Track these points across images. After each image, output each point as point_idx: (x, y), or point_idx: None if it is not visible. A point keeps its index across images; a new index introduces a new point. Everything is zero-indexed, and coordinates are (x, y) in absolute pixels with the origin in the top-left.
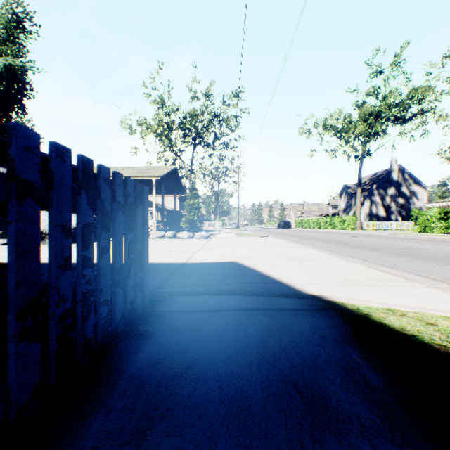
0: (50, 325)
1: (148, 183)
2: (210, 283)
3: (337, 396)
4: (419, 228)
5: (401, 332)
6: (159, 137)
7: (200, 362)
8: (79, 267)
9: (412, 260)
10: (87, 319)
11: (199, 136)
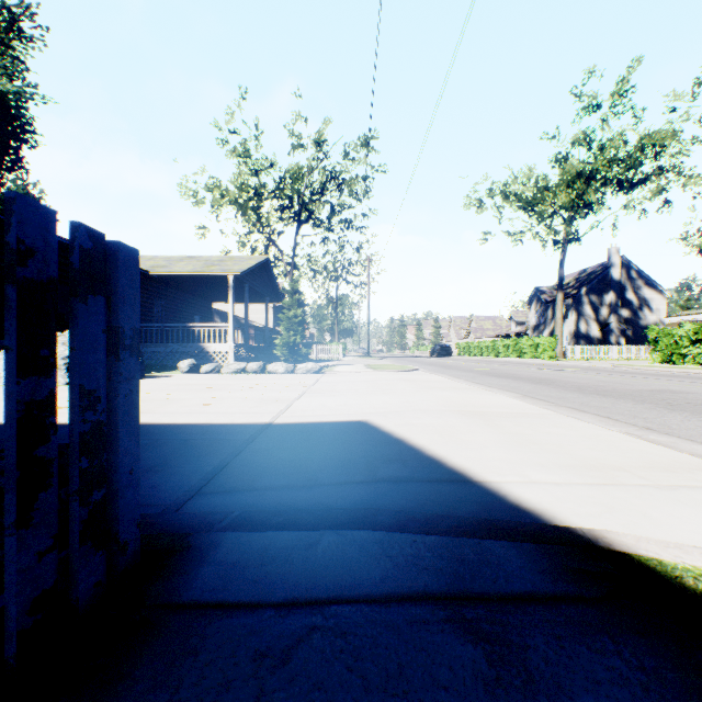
0: None
1: (221, 284)
2: (312, 480)
3: None
4: (661, 357)
5: None
6: (241, 210)
7: None
8: None
9: (695, 417)
10: None
11: (305, 209)
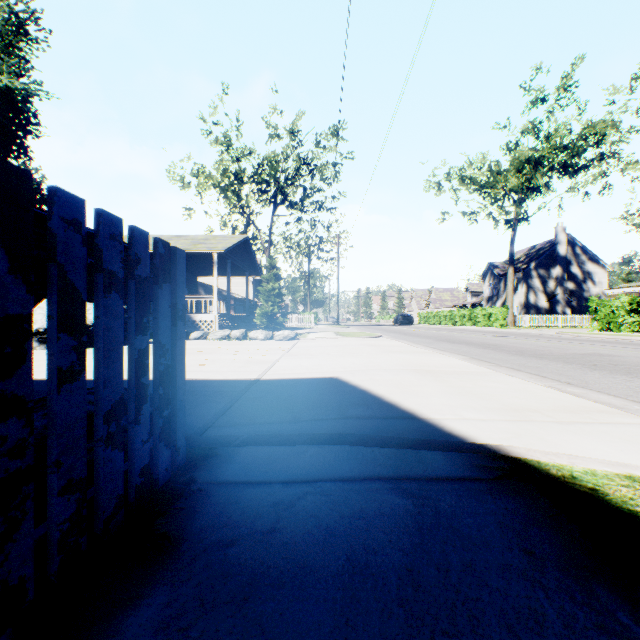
0: None
1: (206, 260)
2: (297, 418)
3: None
4: (600, 325)
5: None
6: (223, 193)
7: None
8: None
9: (611, 375)
10: (8, 541)
11: (281, 192)
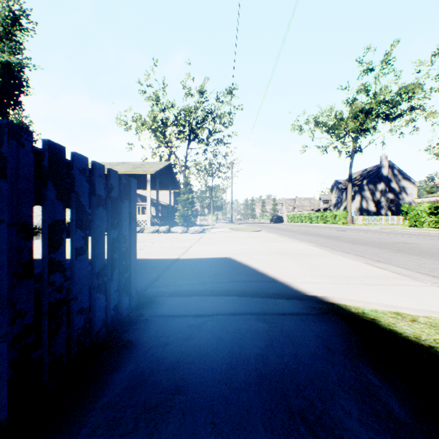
0: (2, 347)
1: (142, 179)
2: (203, 282)
3: (358, 435)
4: (409, 223)
5: (417, 343)
6: (154, 133)
7: (189, 384)
8: (45, 273)
9: (408, 256)
10: (56, 334)
11: (193, 132)
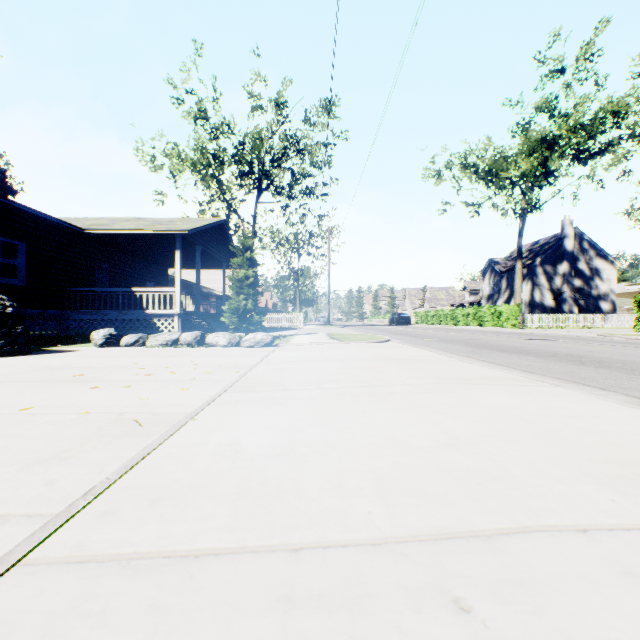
0: None
1: (170, 246)
2: None
3: None
4: None
5: None
6: (200, 175)
7: None
8: None
9: None
10: None
11: (265, 174)
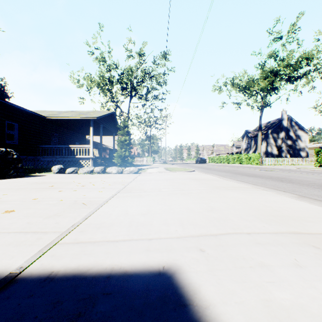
0: None
1: (88, 124)
2: None
3: None
4: (321, 163)
5: None
6: (101, 89)
7: None
8: None
9: None
10: None
11: (134, 89)
